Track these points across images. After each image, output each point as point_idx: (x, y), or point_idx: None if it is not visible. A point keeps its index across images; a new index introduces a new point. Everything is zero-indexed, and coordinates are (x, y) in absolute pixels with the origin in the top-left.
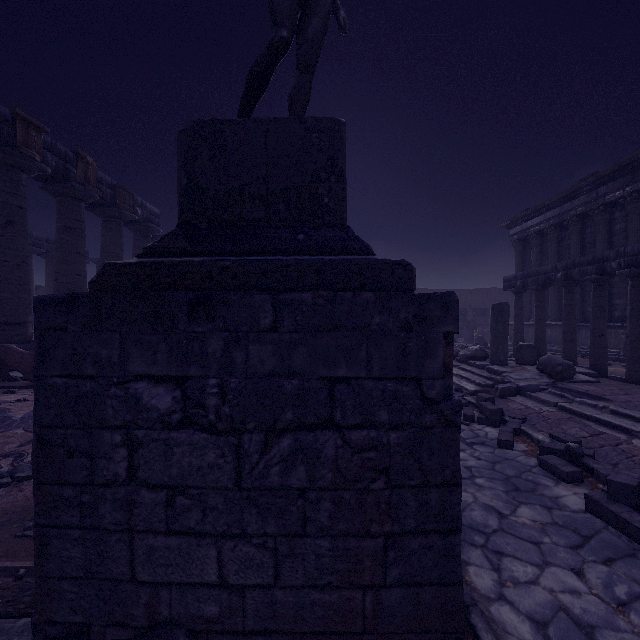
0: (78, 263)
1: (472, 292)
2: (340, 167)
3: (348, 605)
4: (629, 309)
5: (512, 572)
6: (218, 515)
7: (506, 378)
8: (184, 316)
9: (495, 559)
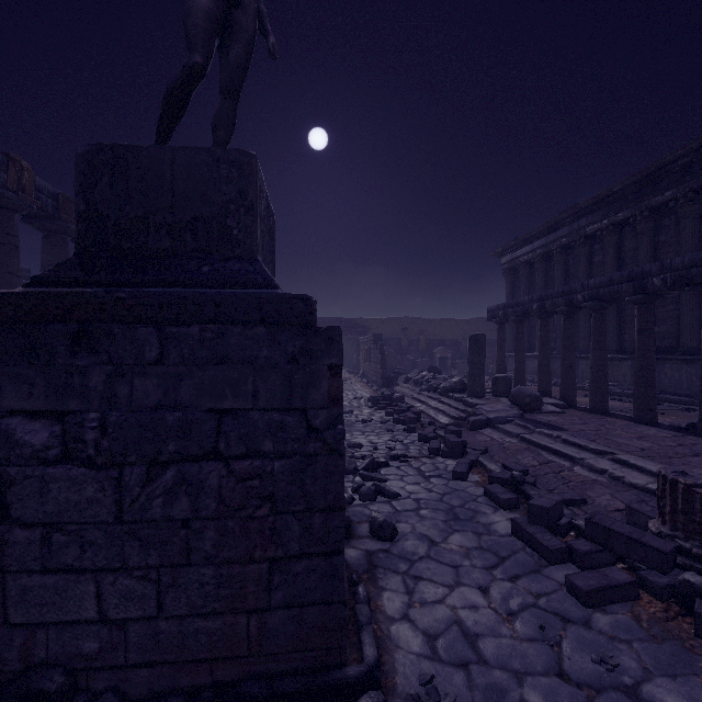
0: (10, 285)
1: (468, 322)
2: (250, 200)
3: (233, 630)
4: (592, 341)
5: (423, 594)
6: (98, 550)
7: (479, 410)
8: (64, 349)
9: (412, 583)
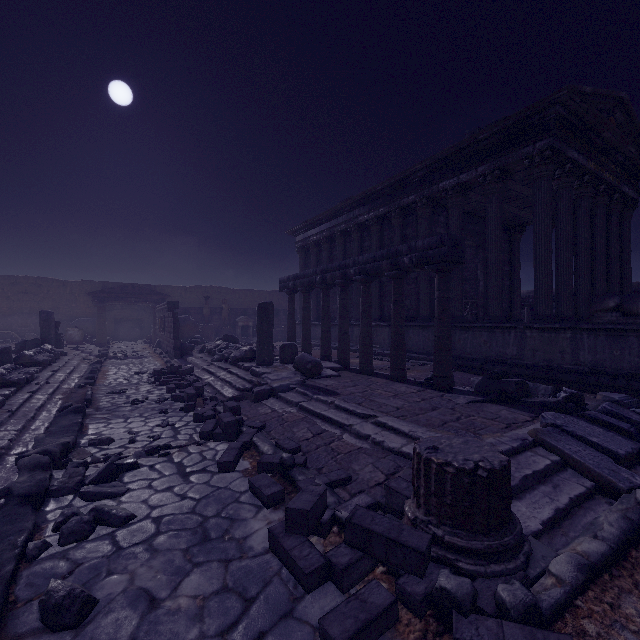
0: None
1: (270, 293)
2: None
3: None
4: (361, 310)
5: None
6: None
7: (264, 380)
8: None
9: None
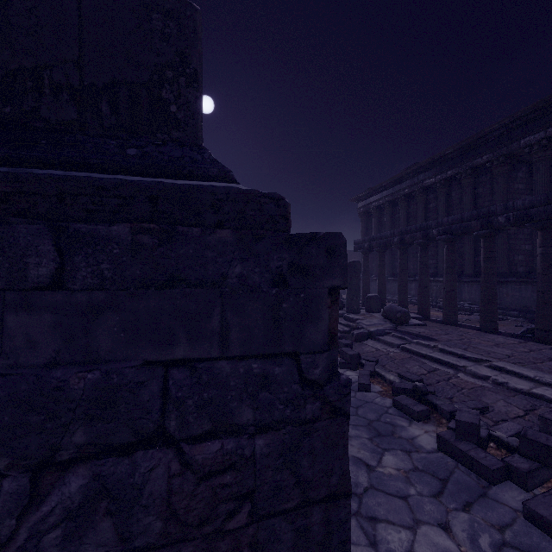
0: None
1: None
2: (193, 67)
3: None
4: (445, 267)
5: (388, 543)
6: None
7: (359, 324)
8: None
9: (370, 528)
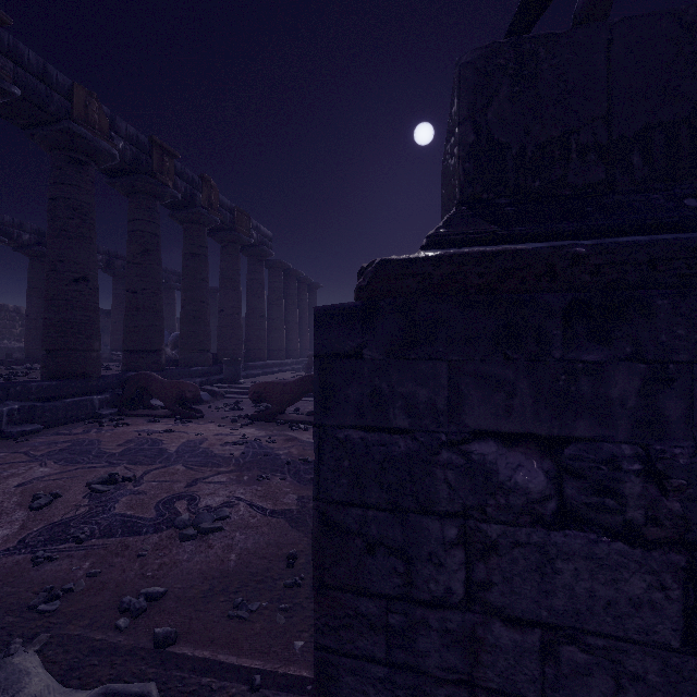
0: (202, 290)
1: None
2: None
3: None
4: None
5: None
6: (642, 691)
7: None
8: (557, 335)
9: None
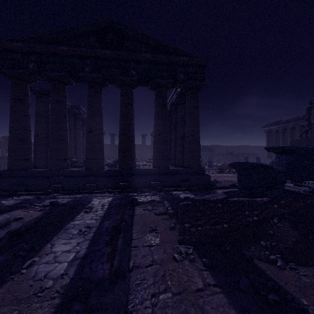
0: None
1: (237, 147)
2: None
3: None
4: None
5: None
6: None
7: None
8: None
9: None
